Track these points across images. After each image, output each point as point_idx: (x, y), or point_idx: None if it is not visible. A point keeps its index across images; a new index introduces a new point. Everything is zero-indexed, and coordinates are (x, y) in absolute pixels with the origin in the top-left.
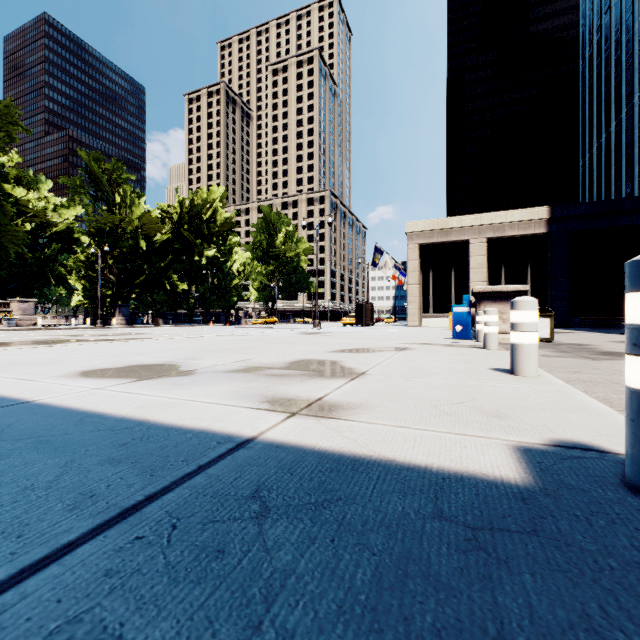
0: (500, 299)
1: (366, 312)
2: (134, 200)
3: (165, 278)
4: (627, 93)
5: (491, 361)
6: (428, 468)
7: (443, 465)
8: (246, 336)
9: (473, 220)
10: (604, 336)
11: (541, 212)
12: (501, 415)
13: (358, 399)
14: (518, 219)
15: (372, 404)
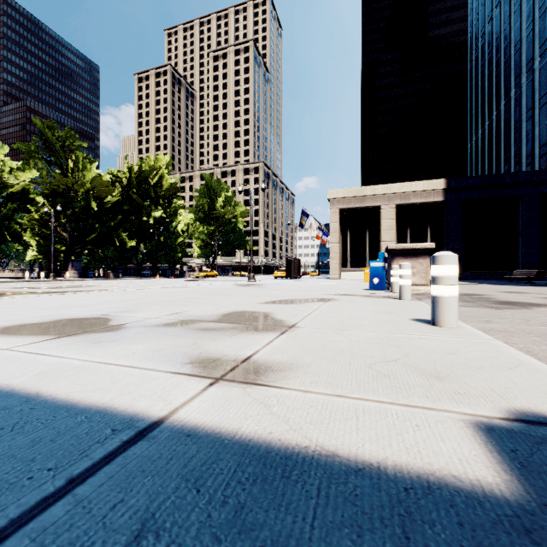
0: (410, 255)
1: (294, 267)
2: (86, 165)
3: (115, 236)
4: (505, 89)
5: (409, 311)
6: (382, 468)
7: (399, 461)
8: (186, 288)
9: (384, 189)
10: (493, 287)
11: (439, 183)
12: (441, 376)
13: (289, 357)
14: (421, 189)
15: (304, 364)
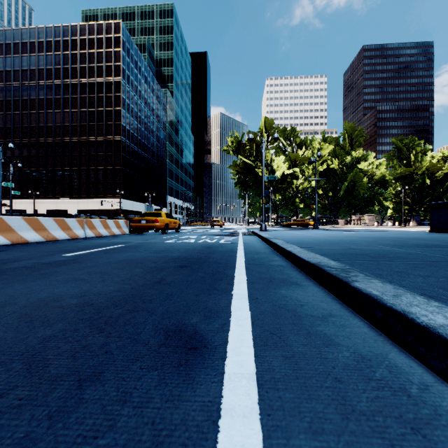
0: None
1: None
2: (422, 157)
3: (444, 197)
4: None
5: None
6: None
7: None
8: None
9: None
10: None
11: None
12: None
13: None
14: None
15: None
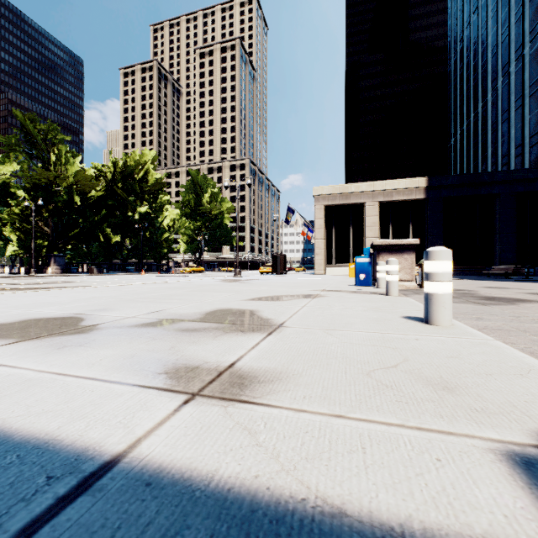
0: (396, 251)
1: (280, 262)
2: (68, 158)
3: (99, 231)
4: (482, 91)
5: (399, 308)
6: (408, 536)
7: (429, 522)
8: (171, 284)
9: (368, 186)
10: (473, 282)
11: (421, 181)
12: (450, 386)
13: (277, 364)
14: (403, 187)
15: (294, 372)
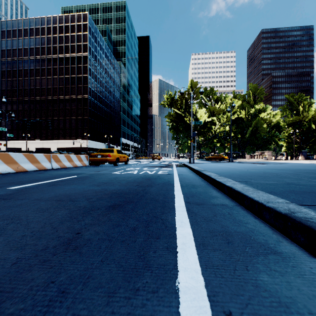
0: None
1: None
2: (309, 108)
3: None
4: None
5: None
6: None
7: None
8: None
9: None
10: None
11: None
12: None
13: None
14: None
15: None
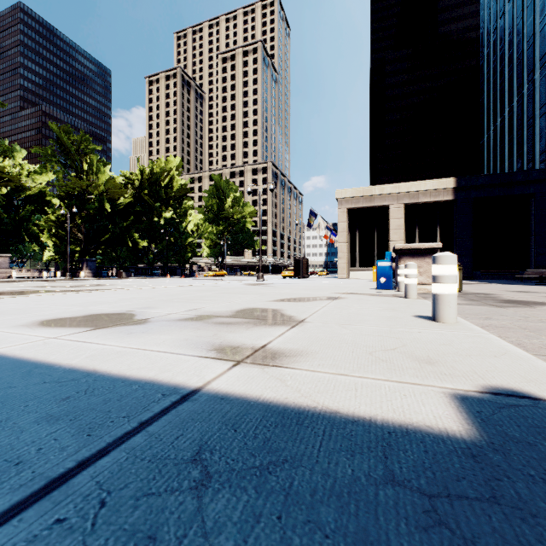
0: (417, 255)
1: (302, 266)
2: (100, 168)
3: (128, 236)
4: (518, 85)
5: (413, 309)
6: (372, 420)
7: (387, 417)
8: (198, 287)
9: (393, 188)
10: (502, 286)
11: (449, 182)
12: (432, 361)
13: (299, 346)
14: (430, 188)
15: (312, 351)
